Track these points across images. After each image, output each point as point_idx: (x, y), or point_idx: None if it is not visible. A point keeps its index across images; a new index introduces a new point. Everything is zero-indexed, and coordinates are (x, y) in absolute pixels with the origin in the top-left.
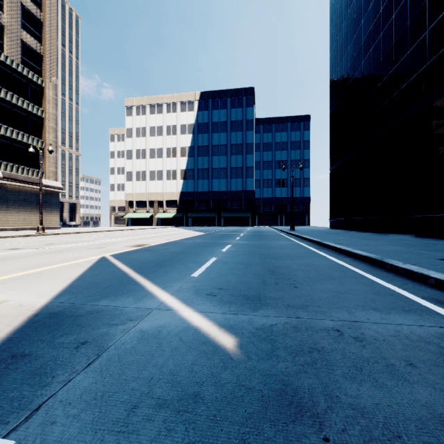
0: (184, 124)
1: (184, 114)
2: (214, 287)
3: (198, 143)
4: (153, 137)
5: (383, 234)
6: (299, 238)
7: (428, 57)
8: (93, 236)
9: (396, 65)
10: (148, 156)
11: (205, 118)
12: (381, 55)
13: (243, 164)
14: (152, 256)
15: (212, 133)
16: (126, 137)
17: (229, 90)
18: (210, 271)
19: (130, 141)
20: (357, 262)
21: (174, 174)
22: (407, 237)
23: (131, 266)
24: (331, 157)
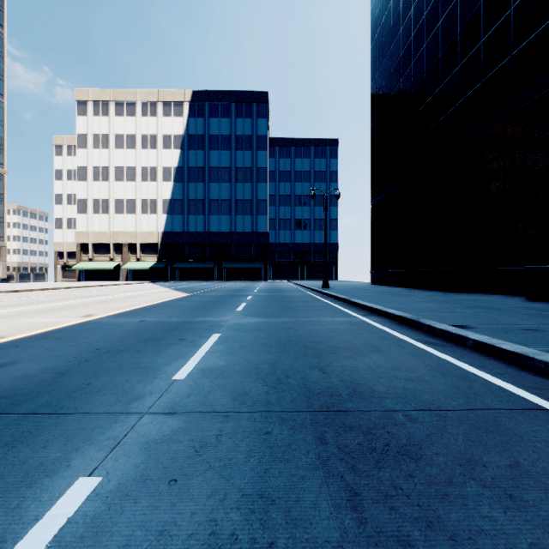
0: (169, 134)
1: (168, 120)
2: None
3: (189, 162)
4: (121, 149)
5: (469, 295)
6: (349, 304)
7: None
8: None
9: (487, 34)
10: (113, 177)
11: (199, 128)
12: (458, 25)
13: (252, 196)
14: None
15: (210, 150)
16: (77, 146)
17: (233, 92)
18: None
19: (84, 154)
20: None
21: (153, 205)
22: (523, 302)
23: None
24: (373, 186)
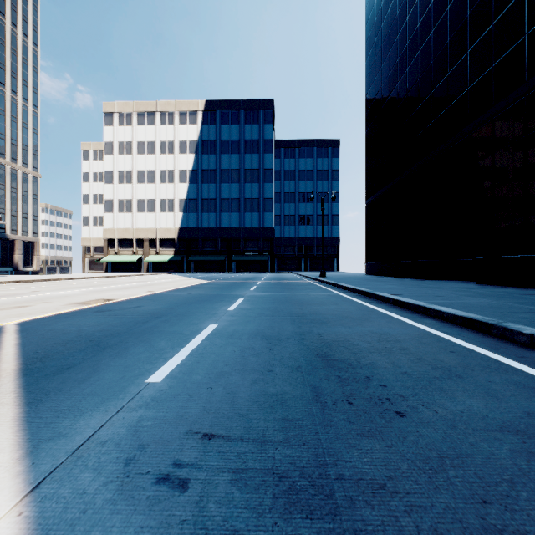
0: (185, 140)
1: (184, 128)
2: (192, 430)
3: (203, 165)
4: (142, 155)
5: (436, 281)
6: (336, 287)
7: (495, 56)
8: (34, 287)
9: (452, 69)
10: (136, 180)
11: (211, 134)
12: (432, 57)
13: (260, 195)
14: (99, 323)
15: (221, 154)
16: (104, 153)
17: (242, 101)
18: (197, 362)
19: (110, 160)
20: (452, 328)
21: (171, 205)
22: (470, 285)
23: (28, 353)
24: (367, 188)
